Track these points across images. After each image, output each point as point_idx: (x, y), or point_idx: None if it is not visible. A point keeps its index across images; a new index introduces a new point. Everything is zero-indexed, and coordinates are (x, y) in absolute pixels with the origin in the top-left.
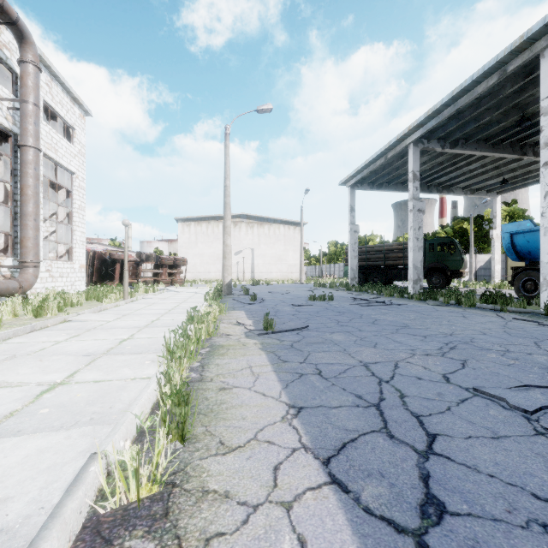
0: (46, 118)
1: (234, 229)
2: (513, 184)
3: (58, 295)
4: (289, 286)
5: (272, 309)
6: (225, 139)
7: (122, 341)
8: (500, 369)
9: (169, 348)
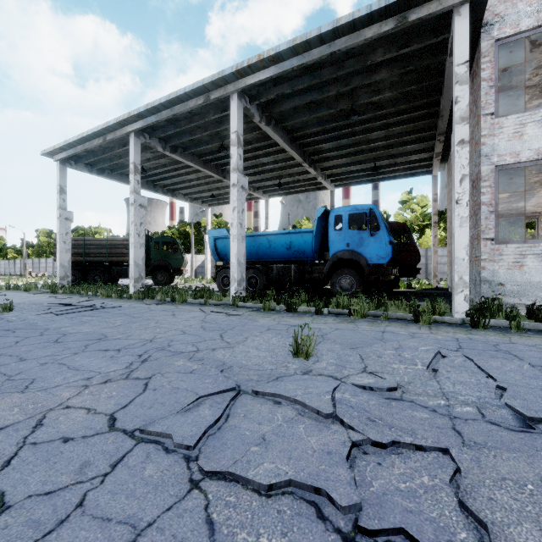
0: None
1: None
2: (219, 200)
3: None
4: None
5: None
6: None
7: None
8: (182, 381)
9: None
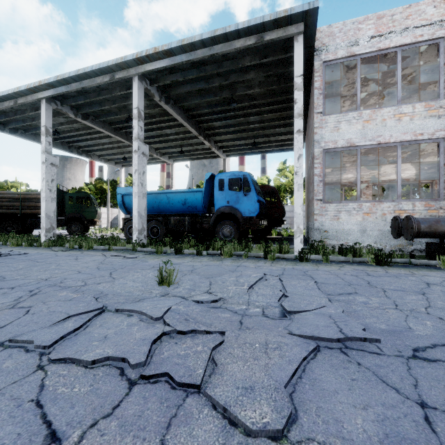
0: None
1: None
2: (131, 162)
3: None
4: None
5: None
6: None
7: None
8: (59, 306)
9: None
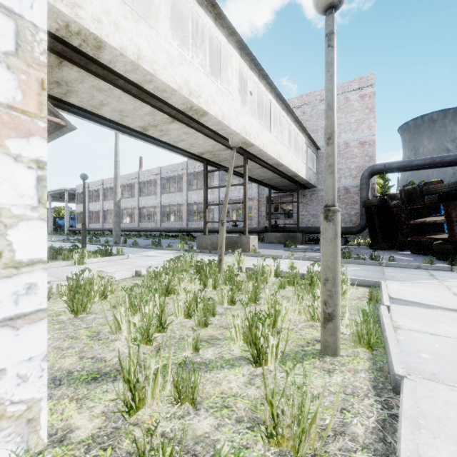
0: None
1: None
2: None
3: None
4: None
5: None
6: None
7: None
8: None
9: None
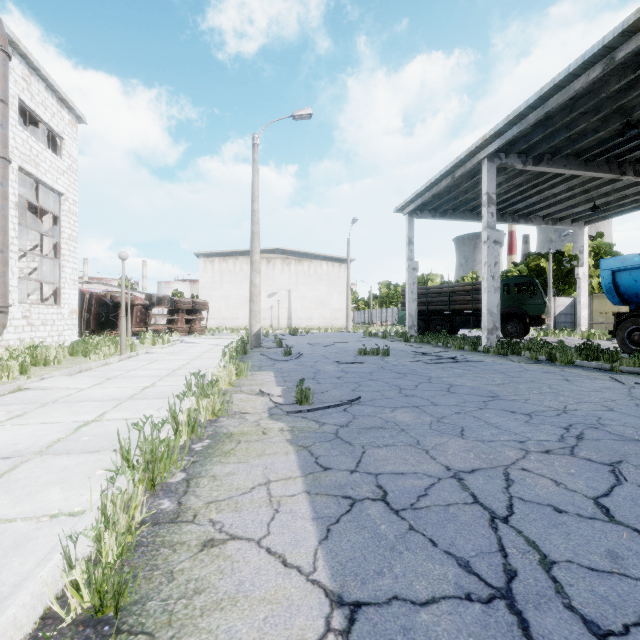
0: (27, 125)
1: (267, 267)
2: (604, 212)
3: (31, 350)
4: (334, 335)
5: (311, 369)
6: (253, 152)
7: (82, 425)
8: None
9: (126, 454)
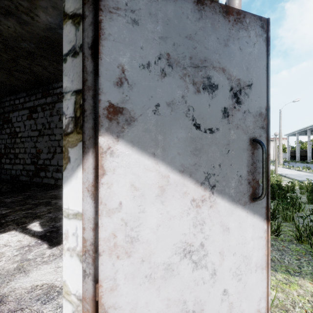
0: None
1: None
2: None
3: None
4: None
5: None
6: None
7: None
8: None
9: None
